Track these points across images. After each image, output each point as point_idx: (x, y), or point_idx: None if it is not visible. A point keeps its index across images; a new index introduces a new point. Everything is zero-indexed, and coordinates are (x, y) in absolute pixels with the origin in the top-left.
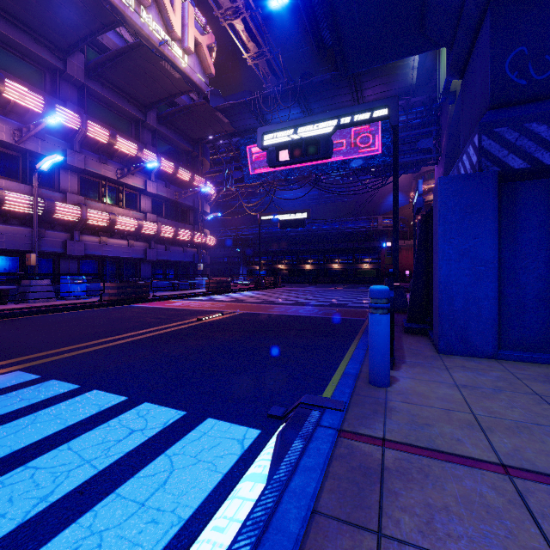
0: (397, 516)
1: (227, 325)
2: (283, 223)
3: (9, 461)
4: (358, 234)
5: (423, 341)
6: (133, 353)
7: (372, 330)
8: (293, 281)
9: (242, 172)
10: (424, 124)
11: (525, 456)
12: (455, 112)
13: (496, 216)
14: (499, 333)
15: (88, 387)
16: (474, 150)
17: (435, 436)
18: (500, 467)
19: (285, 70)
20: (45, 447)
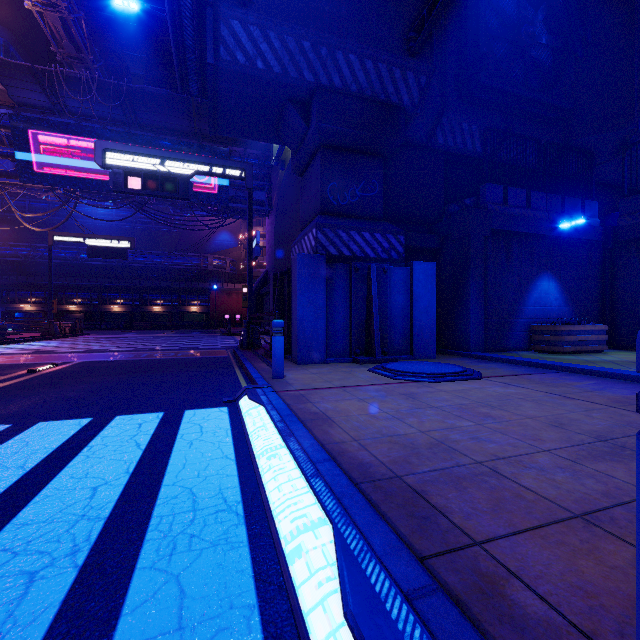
0: (314, 399)
1: (86, 372)
2: (93, 250)
3: (68, 449)
4: (185, 272)
5: (285, 361)
6: (11, 402)
7: (275, 346)
8: (94, 327)
9: (14, 163)
10: (258, 176)
11: (344, 384)
12: (284, 177)
13: (325, 282)
14: (326, 348)
15: (26, 423)
16: (313, 238)
17: (314, 386)
18: (337, 387)
19: (90, 42)
20: (82, 441)
